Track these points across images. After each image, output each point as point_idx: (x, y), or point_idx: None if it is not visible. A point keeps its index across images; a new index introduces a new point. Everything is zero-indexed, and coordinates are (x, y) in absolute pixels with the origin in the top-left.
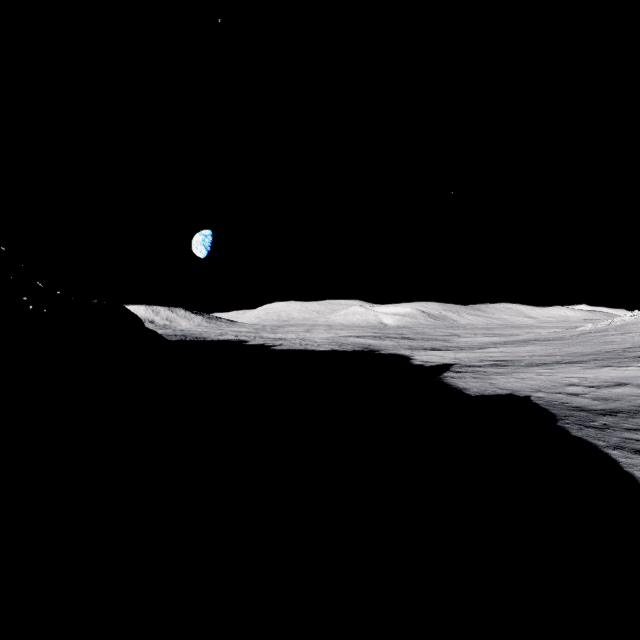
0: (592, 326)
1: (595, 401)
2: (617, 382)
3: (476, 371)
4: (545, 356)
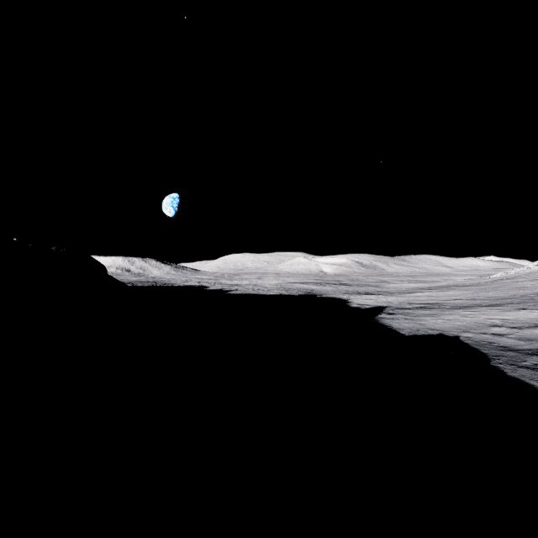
0: (503, 274)
1: (520, 341)
2: (536, 323)
3: (407, 313)
4: (466, 300)
